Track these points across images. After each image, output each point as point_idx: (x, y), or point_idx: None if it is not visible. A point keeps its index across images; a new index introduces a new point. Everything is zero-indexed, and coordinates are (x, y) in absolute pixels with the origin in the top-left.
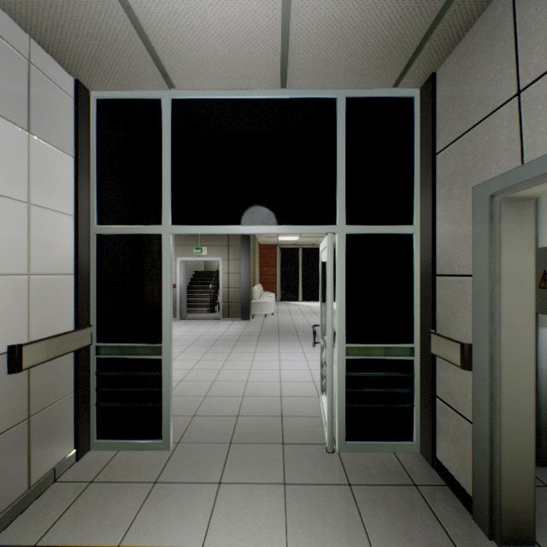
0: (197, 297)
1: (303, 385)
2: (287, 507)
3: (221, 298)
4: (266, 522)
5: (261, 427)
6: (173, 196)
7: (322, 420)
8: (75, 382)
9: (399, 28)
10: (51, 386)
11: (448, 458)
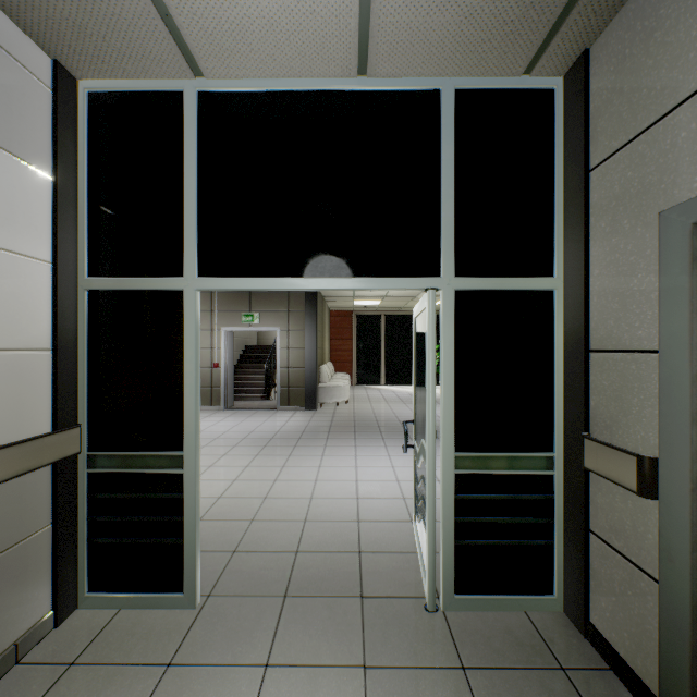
0: (248, 380)
1: (390, 503)
2: None
3: (279, 381)
4: None
5: (329, 570)
6: (201, 234)
7: (418, 559)
8: (53, 510)
9: None
10: (11, 519)
11: (612, 627)
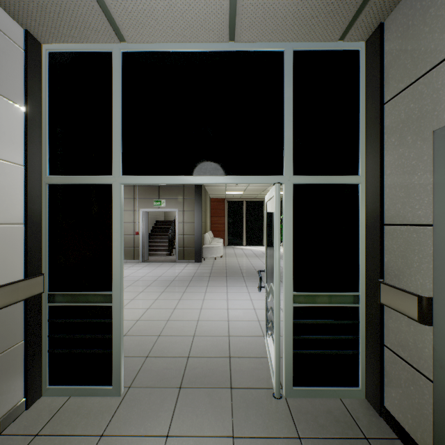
0: (158, 243)
1: (249, 324)
2: None
3: (177, 244)
4: None
5: (210, 370)
6: (124, 147)
7: (268, 362)
8: (25, 331)
9: None
10: None
11: (399, 410)
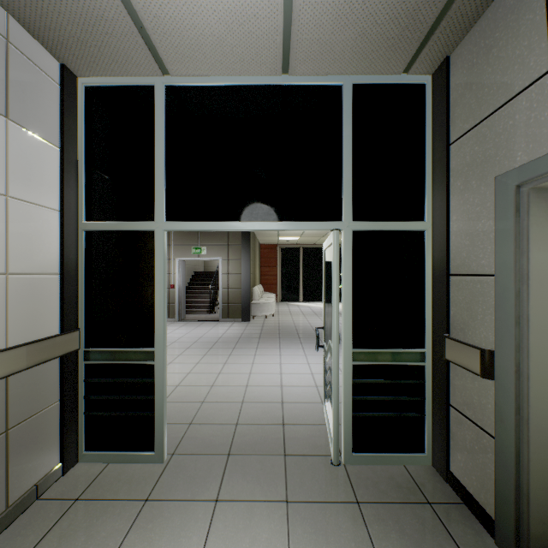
0: (197, 298)
1: (306, 390)
2: (290, 529)
3: (221, 299)
4: (267, 547)
5: (261, 437)
6: (167, 190)
7: (326, 429)
8: (61, 390)
9: (413, 3)
10: (33, 396)
11: (464, 473)
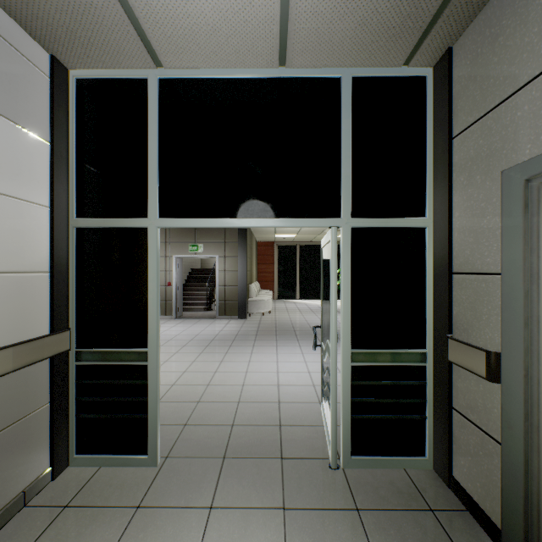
0: (194, 295)
1: (303, 389)
2: (287, 539)
3: (218, 296)
4: None
5: (257, 439)
6: (161, 185)
7: (324, 430)
8: (50, 392)
9: None
10: (20, 399)
11: (468, 479)
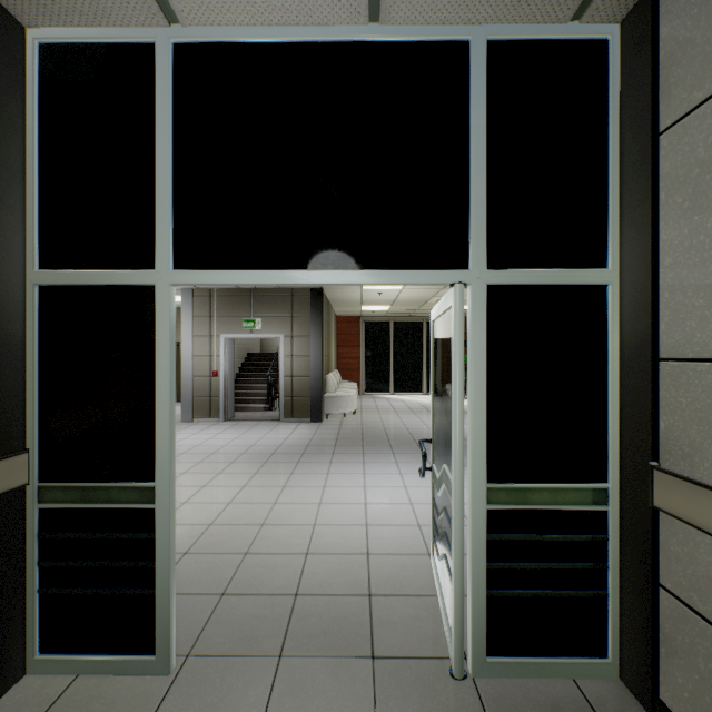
0: (250, 389)
1: (403, 531)
2: None
3: (282, 391)
4: None
5: (334, 620)
6: (177, 217)
7: (438, 604)
8: None
9: None
10: None
11: None
